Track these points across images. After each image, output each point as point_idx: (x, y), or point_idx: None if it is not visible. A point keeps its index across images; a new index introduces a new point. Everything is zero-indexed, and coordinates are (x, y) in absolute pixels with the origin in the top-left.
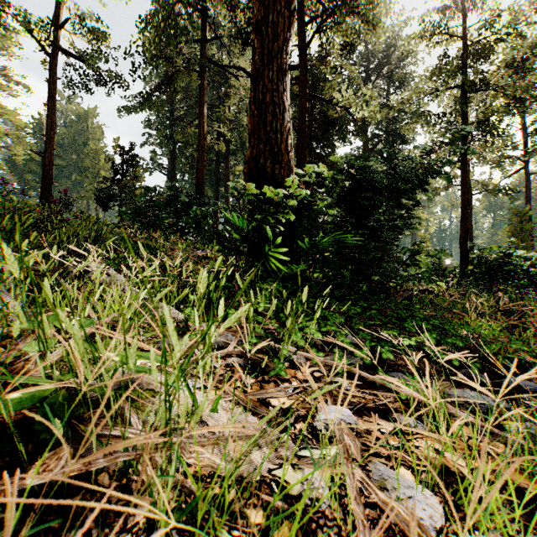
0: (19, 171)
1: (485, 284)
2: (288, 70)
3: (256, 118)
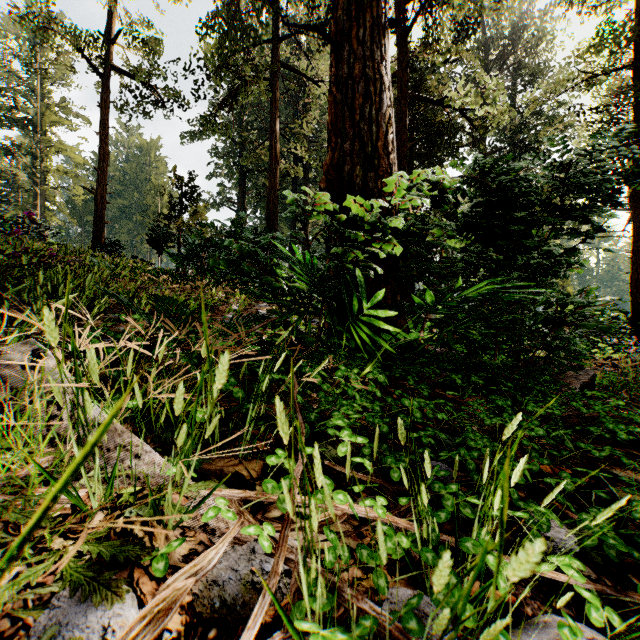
0: (79, 213)
1: None
2: (387, 27)
3: (338, 105)
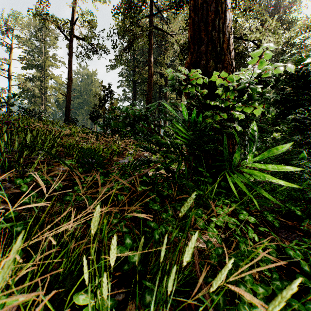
0: (61, 106)
1: None
2: None
3: (195, 24)
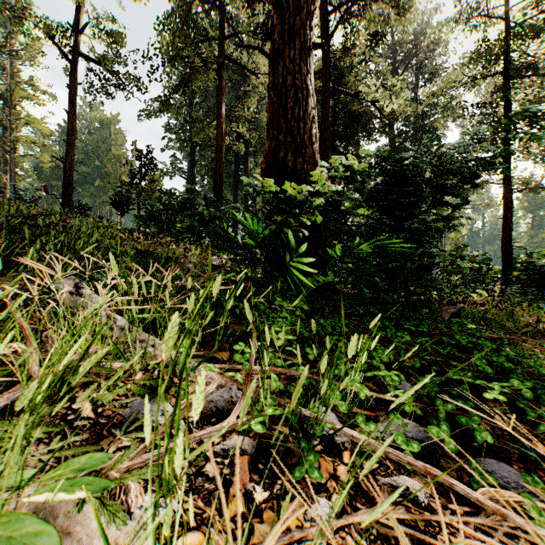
0: (46, 178)
1: (534, 293)
2: (312, 48)
3: (275, 106)
